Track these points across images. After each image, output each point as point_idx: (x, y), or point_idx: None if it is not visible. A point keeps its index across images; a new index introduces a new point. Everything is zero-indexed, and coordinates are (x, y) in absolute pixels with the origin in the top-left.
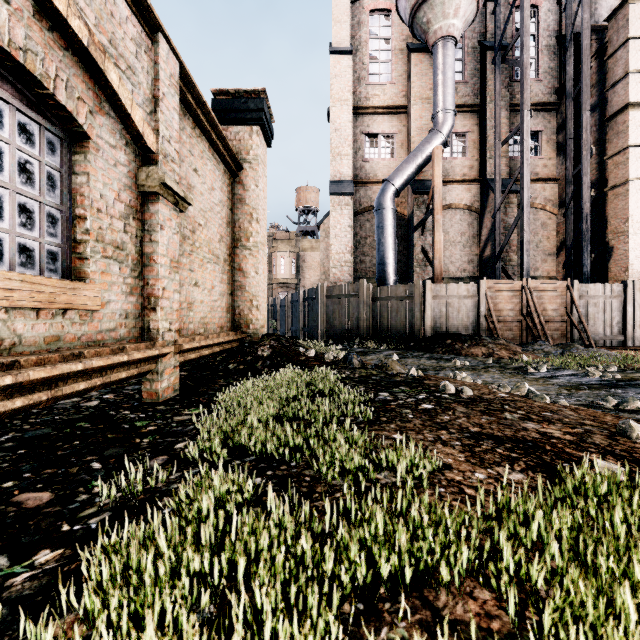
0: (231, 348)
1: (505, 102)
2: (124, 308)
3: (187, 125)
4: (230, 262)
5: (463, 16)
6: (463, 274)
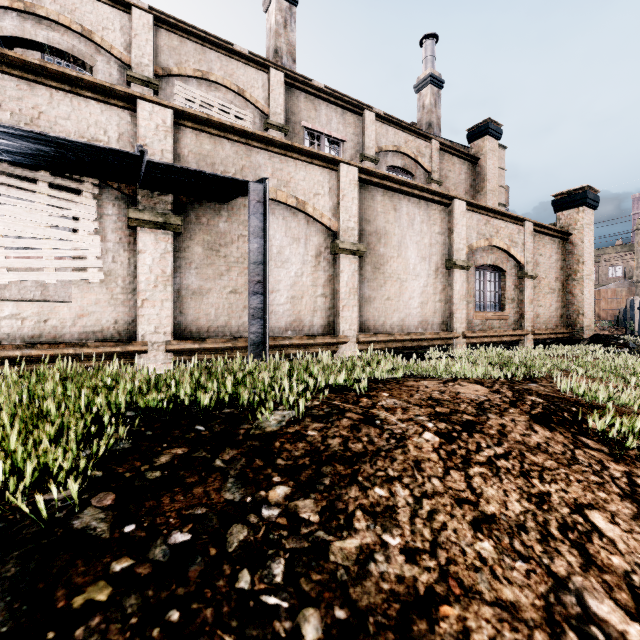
0: (563, 337)
1: None
2: (513, 318)
3: (536, 238)
4: (563, 289)
5: None
6: None
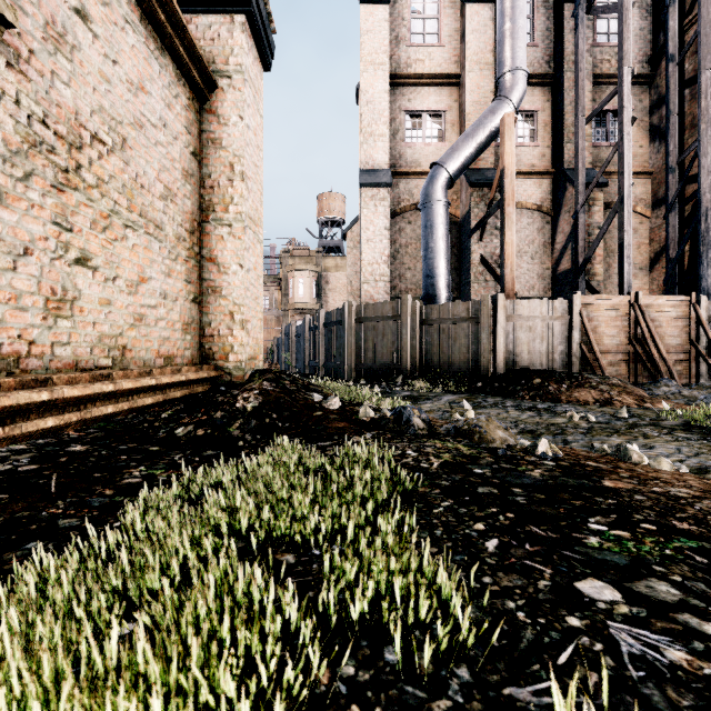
0: (192, 395)
1: (587, 70)
2: None
3: None
4: (193, 245)
5: None
6: (531, 293)
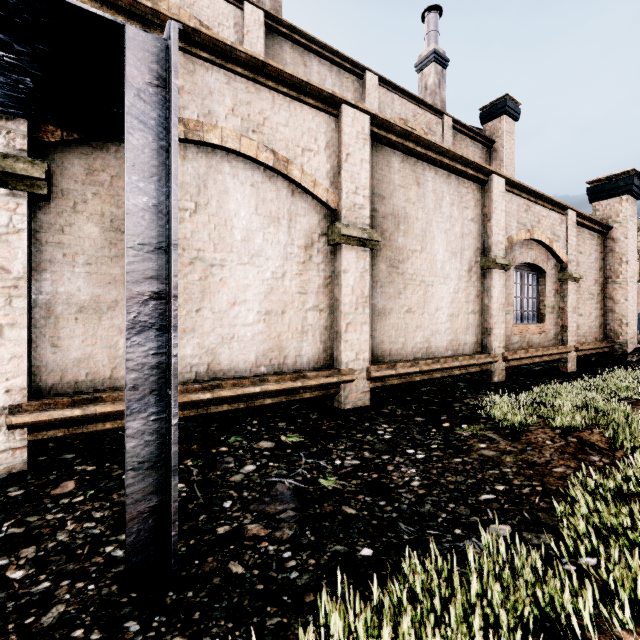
0: (603, 352)
1: None
2: (554, 331)
3: (576, 232)
4: (601, 294)
5: None
6: None
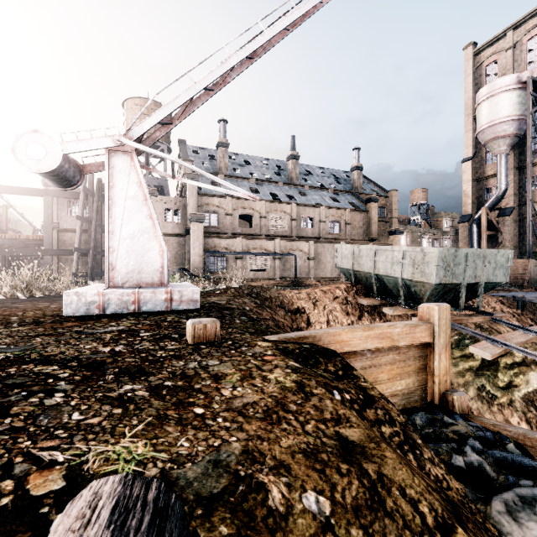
0: None
1: None
2: None
3: None
4: None
5: (504, 145)
6: None
